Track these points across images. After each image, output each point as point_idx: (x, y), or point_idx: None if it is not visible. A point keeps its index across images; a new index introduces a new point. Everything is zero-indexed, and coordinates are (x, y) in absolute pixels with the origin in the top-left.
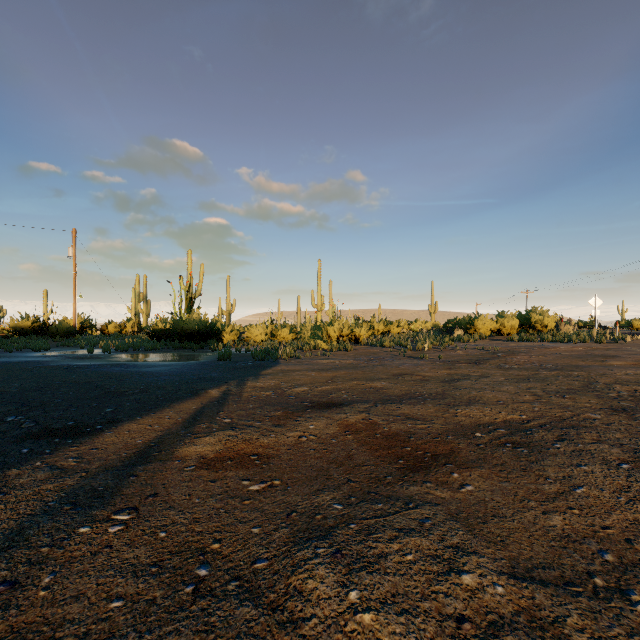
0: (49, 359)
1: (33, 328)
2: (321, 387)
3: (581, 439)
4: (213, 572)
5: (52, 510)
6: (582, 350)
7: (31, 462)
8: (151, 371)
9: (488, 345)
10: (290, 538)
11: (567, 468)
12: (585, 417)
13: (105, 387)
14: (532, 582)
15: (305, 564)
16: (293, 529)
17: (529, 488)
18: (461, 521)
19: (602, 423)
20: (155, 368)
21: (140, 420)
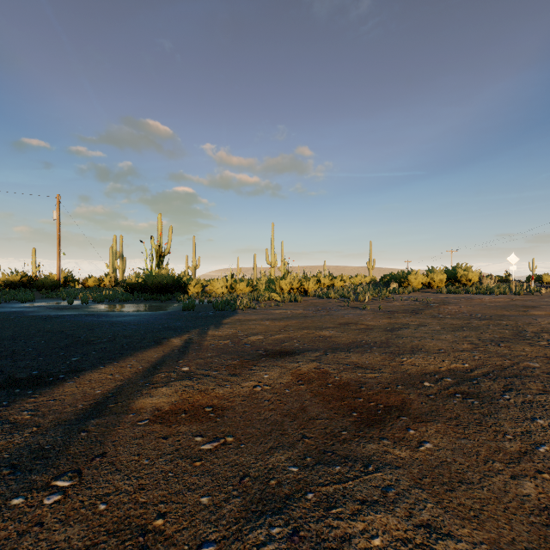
0: (32, 309)
1: (22, 282)
2: (275, 336)
3: (528, 389)
4: None
5: None
6: (504, 301)
7: None
8: (121, 321)
9: (420, 297)
10: (242, 512)
11: (523, 422)
12: (525, 366)
13: (76, 336)
14: None
15: None
16: (245, 499)
17: (490, 446)
18: (426, 489)
19: (542, 372)
20: (125, 318)
21: (102, 369)
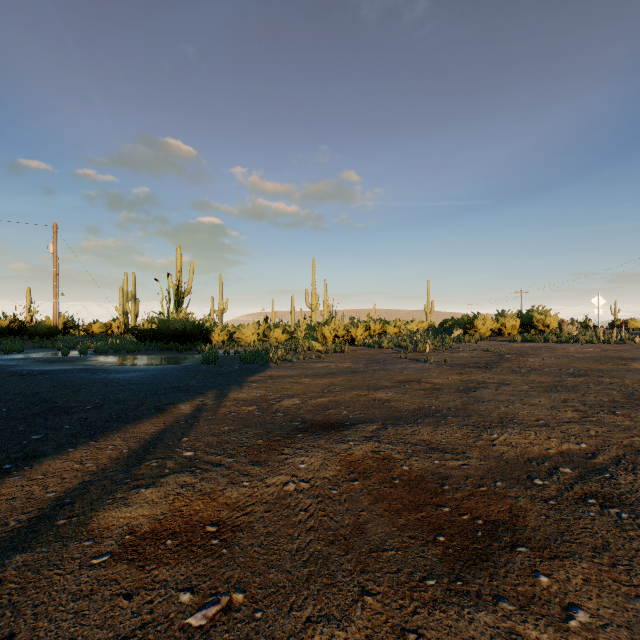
0: (14, 363)
1: (11, 328)
2: (316, 399)
3: None
4: None
5: None
6: (594, 351)
7: None
8: (119, 378)
9: (491, 346)
10: None
11: None
12: None
13: (52, 401)
14: None
15: None
16: None
17: None
18: None
19: None
20: (126, 374)
21: (70, 453)
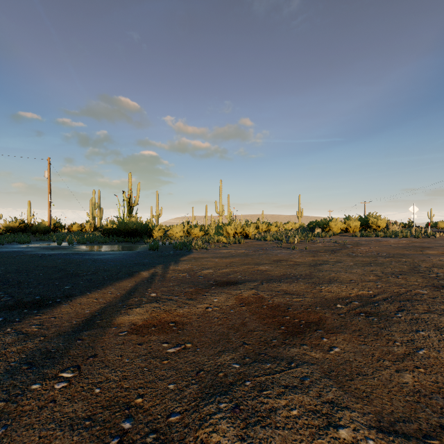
0: (29, 249)
1: (20, 227)
2: (222, 270)
3: (416, 310)
4: (135, 425)
5: (12, 369)
6: (405, 243)
7: (3, 328)
8: (101, 258)
9: (339, 239)
10: (198, 394)
11: (409, 333)
12: (416, 292)
13: (66, 270)
14: (397, 436)
15: (210, 418)
16: (201, 385)
17: (382, 350)
18: (333, 378)
19: (429, 297)
20: (104, 256)
21: (89, 295)
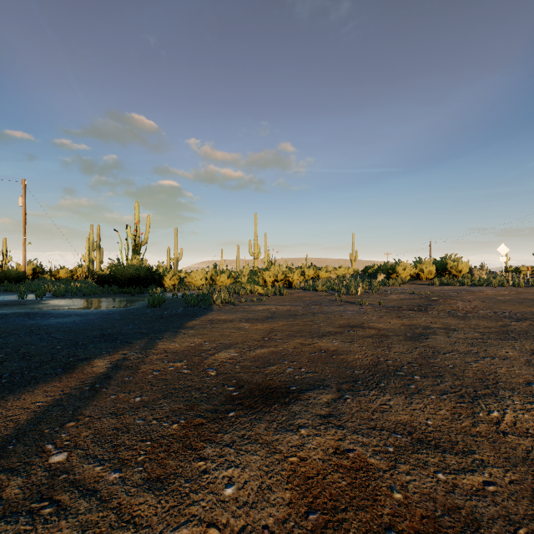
0: None
1: None
2: (255, 350)
3: None
4: None
5: None
6: (511, 294)
7: None
8: (51, 324)
9: (414, 289)
10: None
11: None
12: None
13: None
14: None
15: None
16: None
17: None
18: None
19: None
20: (62, 319)
21: None
